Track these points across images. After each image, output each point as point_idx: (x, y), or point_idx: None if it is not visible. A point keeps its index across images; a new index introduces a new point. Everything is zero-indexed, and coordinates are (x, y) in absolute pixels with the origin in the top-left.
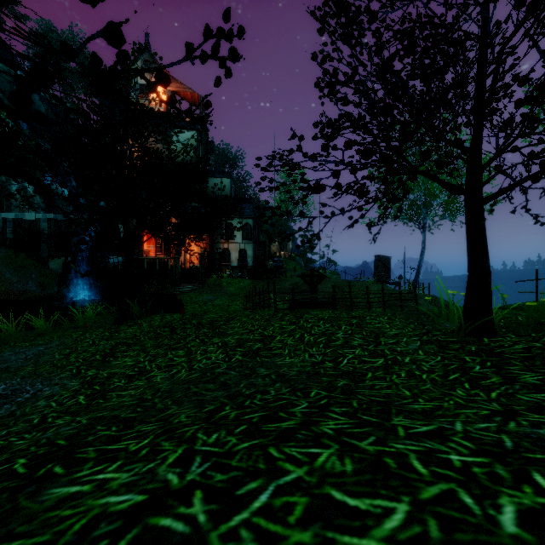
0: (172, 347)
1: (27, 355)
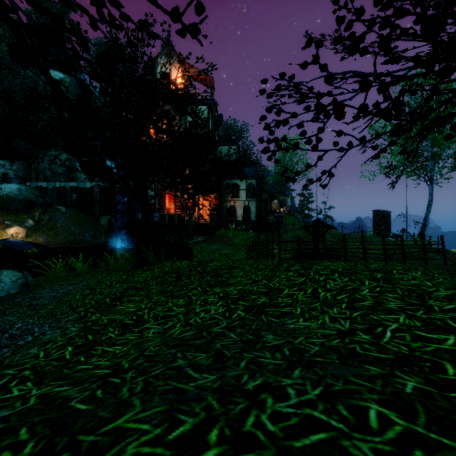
0: (174, 295)
1: (57, 293)
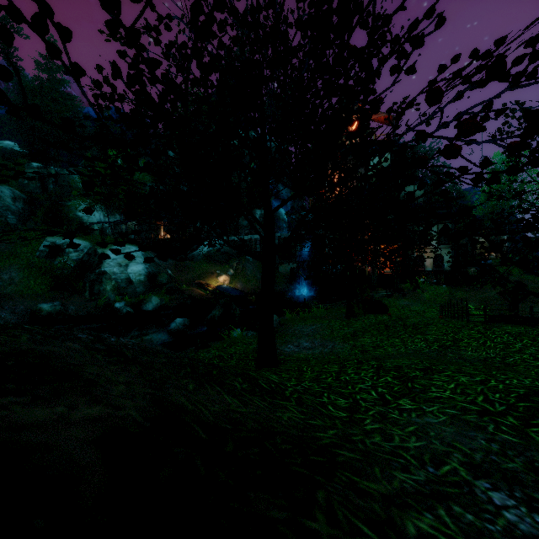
0: (390, 337)
1: (310, 330)
